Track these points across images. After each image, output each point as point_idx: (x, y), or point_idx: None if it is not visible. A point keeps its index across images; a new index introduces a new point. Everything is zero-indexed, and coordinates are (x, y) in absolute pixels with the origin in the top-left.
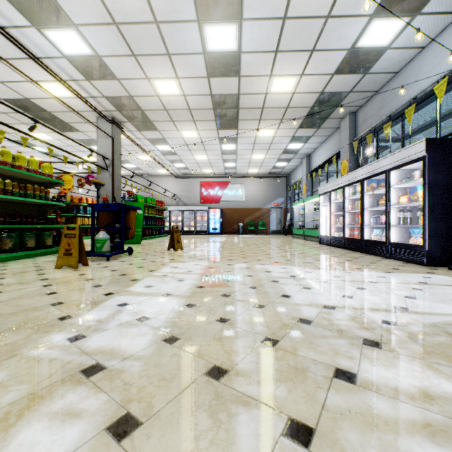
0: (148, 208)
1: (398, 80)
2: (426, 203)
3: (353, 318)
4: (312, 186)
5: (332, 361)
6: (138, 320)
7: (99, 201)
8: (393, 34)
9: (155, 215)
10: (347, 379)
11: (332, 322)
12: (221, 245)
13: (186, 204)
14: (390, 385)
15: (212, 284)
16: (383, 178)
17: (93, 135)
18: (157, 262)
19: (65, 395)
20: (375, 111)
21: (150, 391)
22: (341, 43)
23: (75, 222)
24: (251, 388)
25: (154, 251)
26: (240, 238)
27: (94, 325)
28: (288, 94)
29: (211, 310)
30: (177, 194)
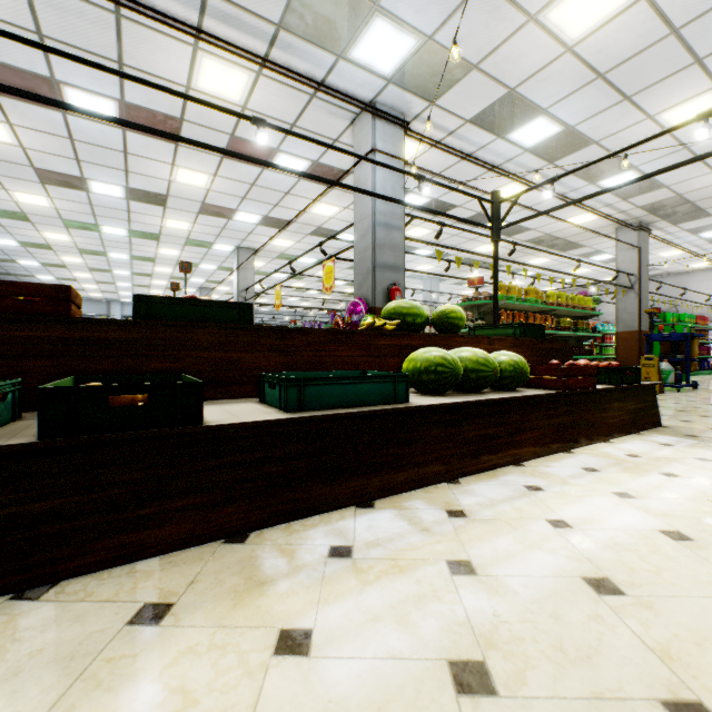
0: None
1: None
2: None
3: None
4: None
5: None
6: None
7: (619, 327)
8: None
9: None
10: None
11: None
12: None
13: None
14: None
15: None
16: None
17: (599, 246)
18: None
19: None
20: None
21: None
22: None
23: None
24: None
25: None
26: None
27: None
28: None
29: None
30: None
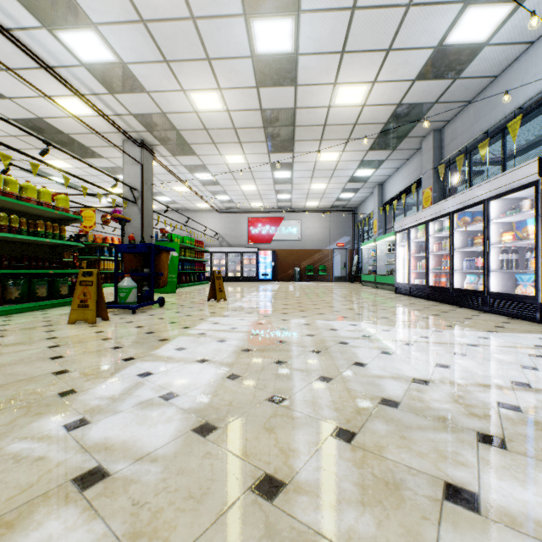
0: (185, 250)
1: (498, 86)
2: (539, 241)
3: (456, 398)
4: (385, 221)
5: (437, 471)
6: (162, 398)
7: (126, 241)
8: (493, 25)
9: (193, 257)
10: (466, 504)
11: (427, 404)
12: (273, 294)
13: (231, 245)
14: (534, 516)
15: (262, 347)
16: (478, 210)
17: (119, 162)
18: (194, 316)
19: (43, 522)
20: (467, 127)
21: (169, 519)
22: (425, 39)
23: (98, 267)
24: (319, 517)
25: (191, 302)
26: (296, 286)
27: (104, 405)
28: (357, 107)
29: (260, 384)
30: (220, 233)
